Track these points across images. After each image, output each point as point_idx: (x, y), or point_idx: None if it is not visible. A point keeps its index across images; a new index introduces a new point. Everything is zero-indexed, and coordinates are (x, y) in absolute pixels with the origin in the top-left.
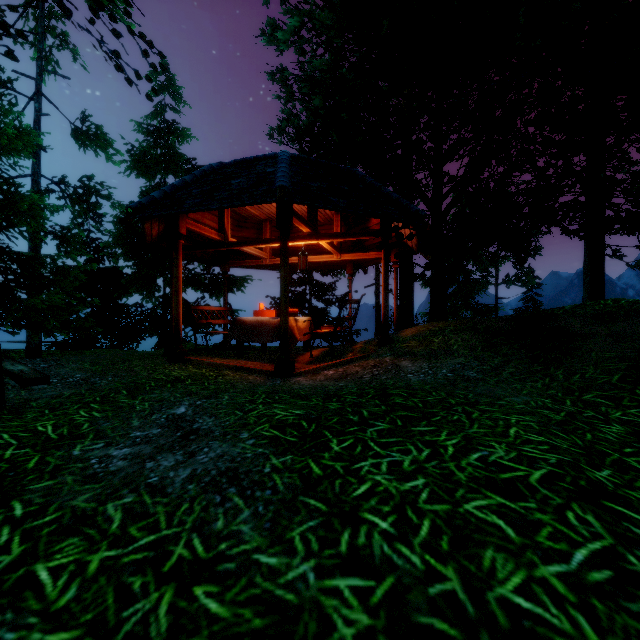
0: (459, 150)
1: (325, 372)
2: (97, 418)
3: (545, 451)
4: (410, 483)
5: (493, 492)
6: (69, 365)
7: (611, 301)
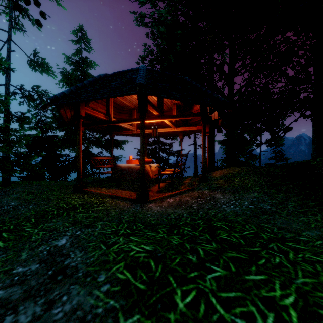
0: (242, 69)
1: (167, 200)
2: None
3: None
4: None
5: None
6: (12, 195)
7: None
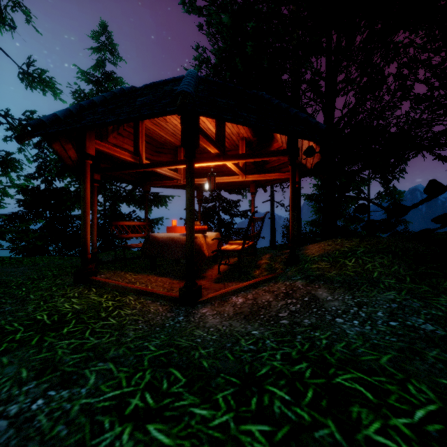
0: (347, 86)
1: (233, 299)
2: None
3: None
4: None
5: None
6: None
7: None
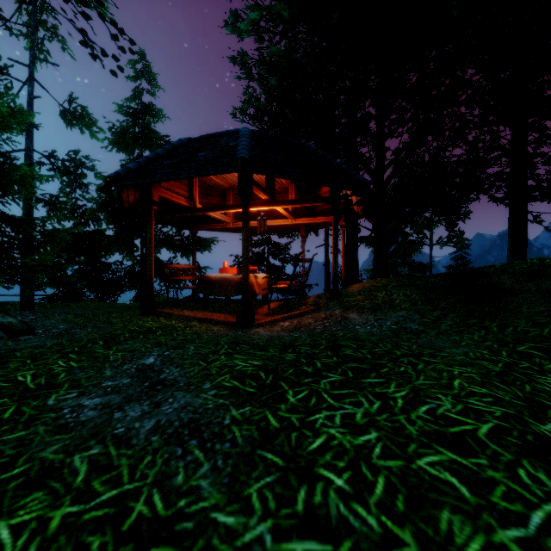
0: (399, 127)
1: (281, 323)
2: (73, 368)
3: (489, 403)
4: (363, 437)
5: (444, 447)
6: (54, 317)
7: (537, 260)
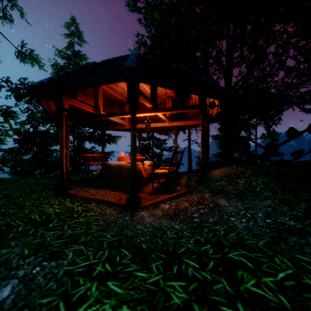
0: (240, 60)
1: (162, 205)
2: None
3: None
4: None
5: None
6: None
7: None
